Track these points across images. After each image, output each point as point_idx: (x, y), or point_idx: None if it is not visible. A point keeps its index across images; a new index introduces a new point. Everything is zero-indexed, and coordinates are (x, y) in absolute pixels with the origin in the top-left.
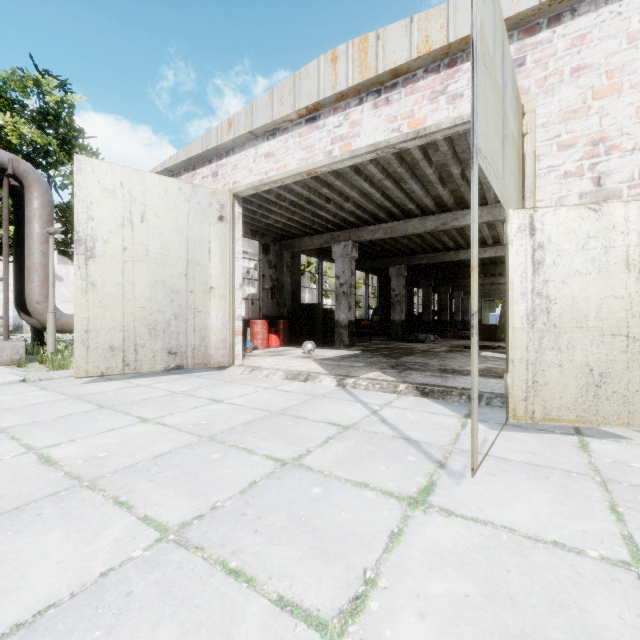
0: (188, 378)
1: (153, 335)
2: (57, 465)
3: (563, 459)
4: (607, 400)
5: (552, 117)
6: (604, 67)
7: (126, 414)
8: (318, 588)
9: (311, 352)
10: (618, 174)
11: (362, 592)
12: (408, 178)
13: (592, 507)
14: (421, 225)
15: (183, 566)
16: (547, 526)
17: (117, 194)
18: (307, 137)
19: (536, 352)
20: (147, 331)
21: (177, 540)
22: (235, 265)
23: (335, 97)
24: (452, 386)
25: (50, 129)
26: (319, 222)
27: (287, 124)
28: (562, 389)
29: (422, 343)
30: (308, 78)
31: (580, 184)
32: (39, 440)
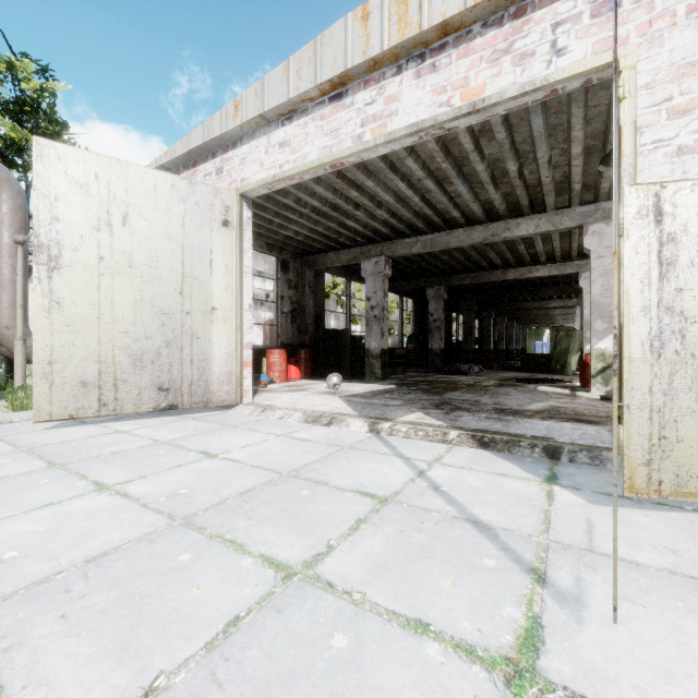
0: (182, 421)
1: (138, 367)
2: None
3: None
4: None
5: (660, 74)
6: None
7: (80, 477)
8: None
9: (337, 387)
10: None
11: None
12: (454, 177)
13: None
14: (467, 237)
15: None
16: None
17: (91, 189)
18: (331, 119)
19: (664, 394)
20: (130, 362)
21: None
22: (243, 281)
23: (366, 65)
24: (518, 433)
25: (27, 122)
26: (346, 234)
27: (306, 104)
28: None
29: (465, 375)
30: (332, 43)
31: None
32: None
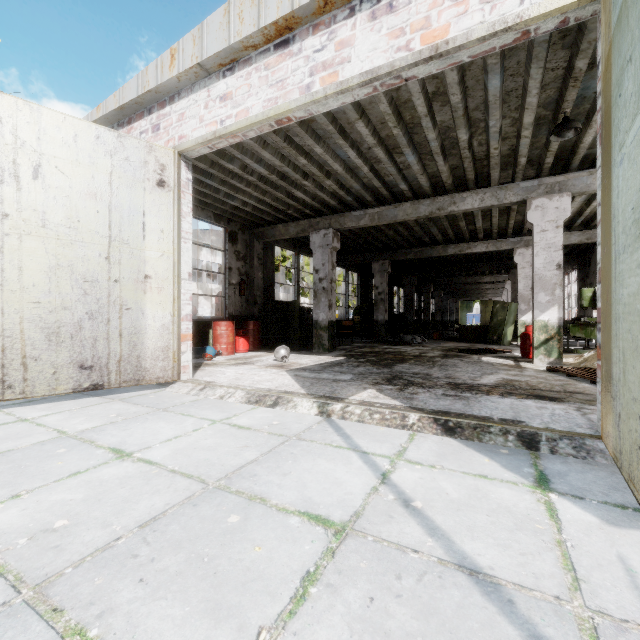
0: (106, 403)
1: (54, 342)
2: None
3: None
4: None
5: None
6: None
7: None
8: None
9: (285, 359)
10: None
11: None
12: (404, 145)
13: None
14: (413, 210)
15: None
16: None
17: None
18: (277, 68)
19: None
20: (44, 337)
21: None
22: (182, 248)
23: (316, 5)
24: (484, 416)
25: None
26: (295, 206)
27: (249, 53)
28: None
29: (409, 346)
30: None
31: None
32: None
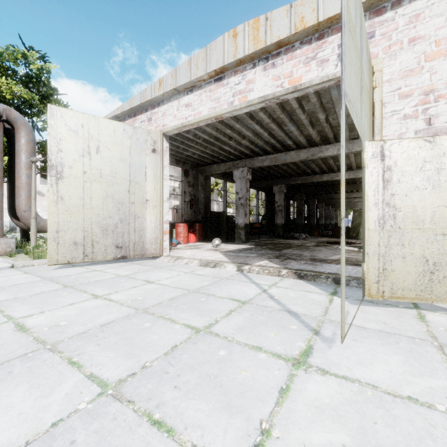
0: (130, 265)
1: (105, 234)
2: (28, 332)
3: (407, 328)
4: (439, 283)
5: (394, 75)
6: (433, 37)
7: (83, 292)
8: (224, 438)
9: (218, 246)
10: (444, 116)
11: (259, 441)
12: (287, 122)
13: (435, 367)
14: (296, 156)
15: (117, 417)
16: (402, 383)
17: (79, 133)
18: (215, 92)
19: (385, 247)
20: (101, 231)
21: (114, 394)
22: (164, 184)
23: (235, 63)
24: (320, 271)
25: (33, 88)
26: (224, 154)
27: (201, 83)
28: (405, 275)
29: (297, 240)
30: (216, 49)
31: (415, 124)
32: (18, 312)
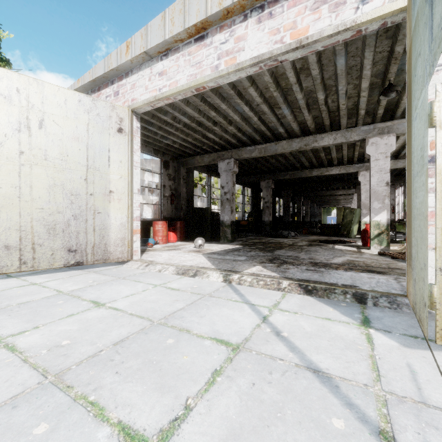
0: (85, 274)
1: (52, 234)
2: None
3: None
4: None
5: None
6: None
7: None
8: None
9: (201, 247)
10: None
11: None
12: (281, 103)
13: None
14: (288, 146)
15: None
16: None
17: (13, 100)
18: (196, 54)
19: None
20: (46, 231)
21: None
22: (134, 172)
23: (221, 14)
24: (332, 282)
25: None
26: (208, 144)
27: (178, 44)
28: None
29: (286, 238)
30: None
31: None
32: None
